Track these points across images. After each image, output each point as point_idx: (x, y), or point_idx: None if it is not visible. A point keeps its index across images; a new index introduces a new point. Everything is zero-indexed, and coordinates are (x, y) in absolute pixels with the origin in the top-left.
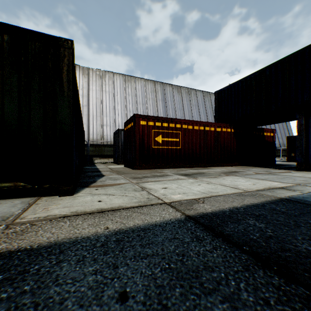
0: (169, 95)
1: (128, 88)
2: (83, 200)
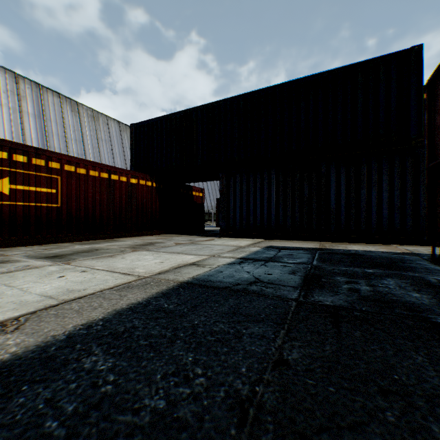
0: (53, 112)
1: None
2: None
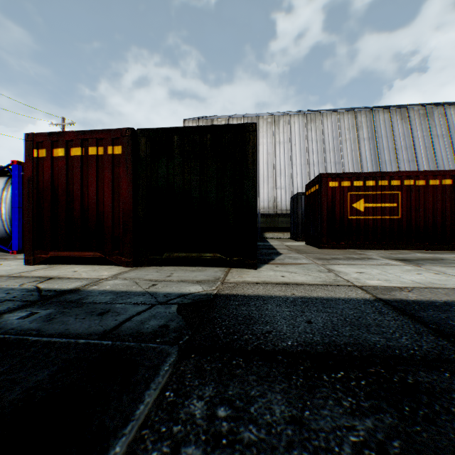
0: (382, 128)
1: (311, 131)
2: (267, 274)
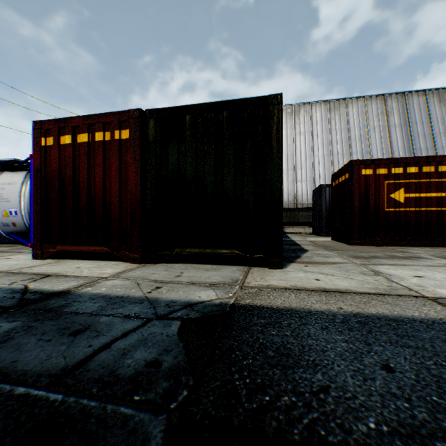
0: (417, 113)
1: (334, 119)
2: (296, 276)
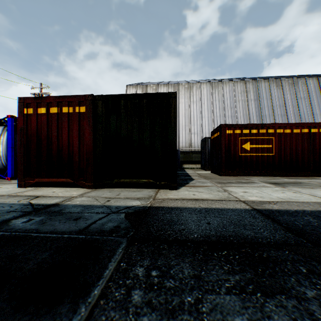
0: (264, 93)
1: (215, 94)
2: (183, 193)
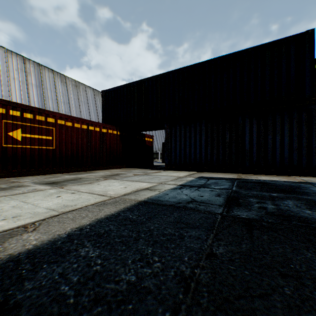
0: (49, 83)
1: None
2: None
